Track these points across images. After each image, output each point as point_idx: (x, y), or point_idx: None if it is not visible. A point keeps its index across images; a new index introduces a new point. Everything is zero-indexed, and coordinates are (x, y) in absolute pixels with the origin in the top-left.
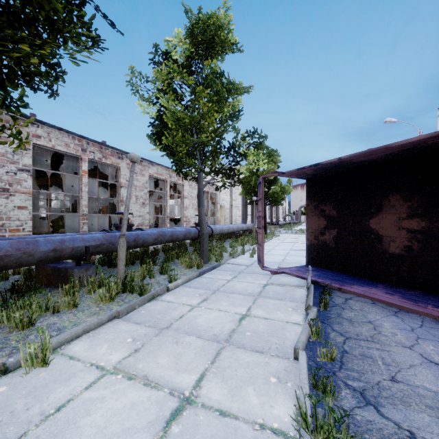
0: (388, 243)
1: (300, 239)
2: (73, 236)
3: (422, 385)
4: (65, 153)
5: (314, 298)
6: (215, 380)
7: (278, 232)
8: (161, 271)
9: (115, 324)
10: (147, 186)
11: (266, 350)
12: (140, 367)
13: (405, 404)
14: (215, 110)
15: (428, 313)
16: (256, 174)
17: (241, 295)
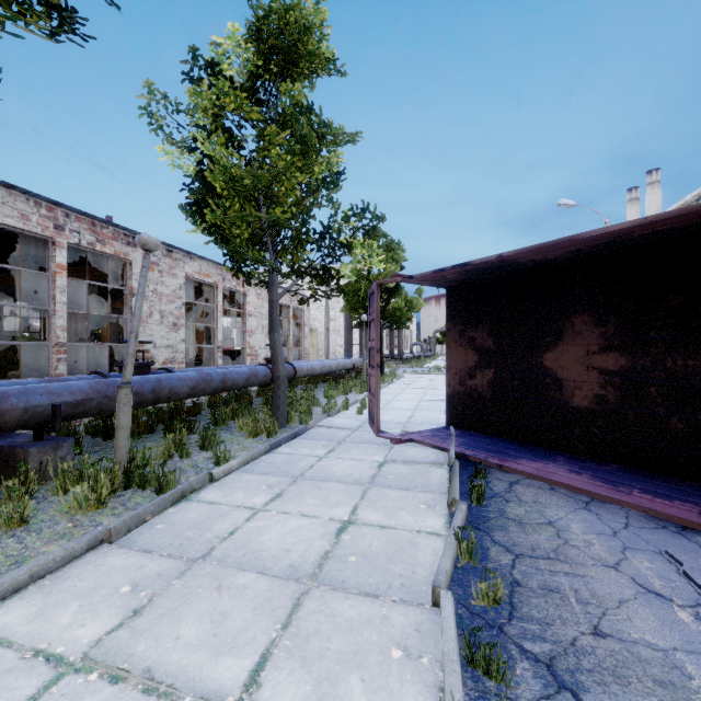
0: (571, 392)
1: (436, 383)
2: (26, 387)
3: (642, 638)
4: (20, 232)
5: (461, 483)
6: (289, 665)
7: (401, 371)
8: (202, 444)
9: (101, 556)
10: (181, 294)
11: (384, 592)
12: (141, 650)
13: (622, 681)
14: (299, 168)
15: (635, 504)
16: (368, 279)
17: (341, 485)
